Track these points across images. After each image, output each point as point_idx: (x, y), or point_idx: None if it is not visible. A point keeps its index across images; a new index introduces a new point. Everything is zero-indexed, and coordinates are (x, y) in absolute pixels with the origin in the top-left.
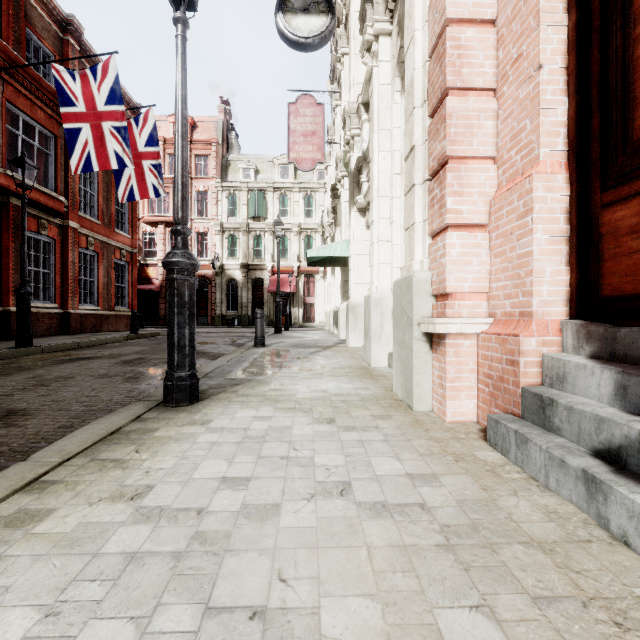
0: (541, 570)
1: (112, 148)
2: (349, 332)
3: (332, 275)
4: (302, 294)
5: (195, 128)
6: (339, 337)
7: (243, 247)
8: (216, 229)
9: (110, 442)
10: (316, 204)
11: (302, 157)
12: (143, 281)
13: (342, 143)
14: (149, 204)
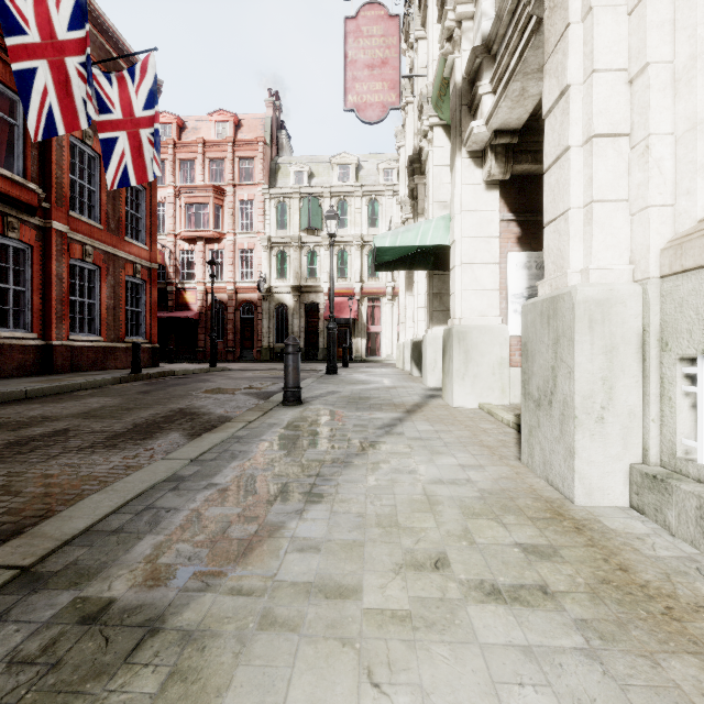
0: None
1: (79, 96)
2: (453, 380)
3: (407, 291)
4: (365, 321)
5: (239, 127)
6: (425, 383)
7: (294, 265)
8: (263, 245)
9: None
10: (382, 211)
11: (366, 101)
12: (180, 308)
13: (430, 74)
14: (186, 217)
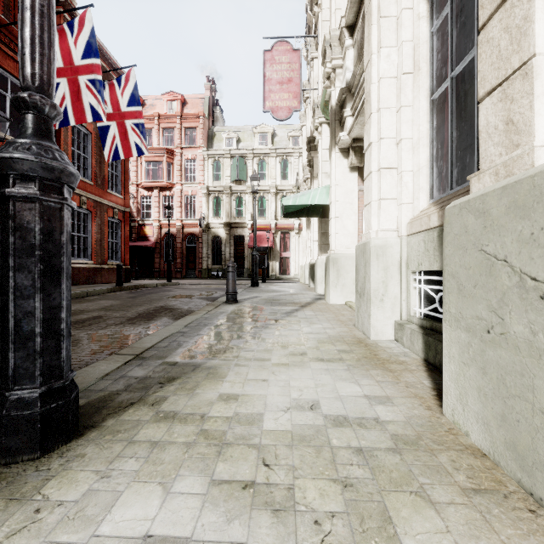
0: None
1: (89, 103)
2: (330, 287)
3: (307, 229)
4: (278, 249)
5: (185, 104)
6: (316, 291)
7: (226, 207)
8: (203, 192)
9: None
10: (291, 167)
11: (278, 106)
12: (141, 239)
13: (319, 89)
14: (146, 172)
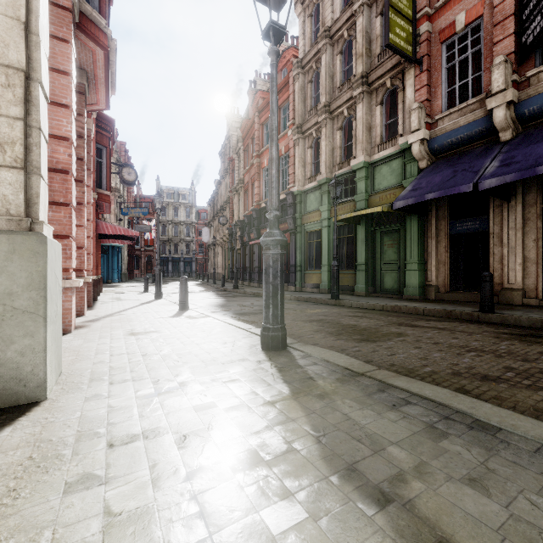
0: (91, 337)
1: None
2: None
3: None
4: None
5: None
6: None
7: None
8: None
9: (248, 334)
10: None
11: None
12: None
13: None
14: None
